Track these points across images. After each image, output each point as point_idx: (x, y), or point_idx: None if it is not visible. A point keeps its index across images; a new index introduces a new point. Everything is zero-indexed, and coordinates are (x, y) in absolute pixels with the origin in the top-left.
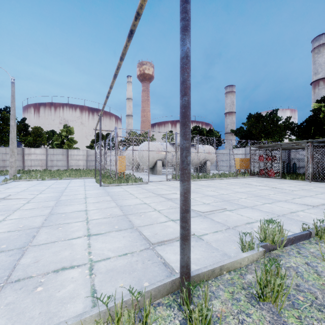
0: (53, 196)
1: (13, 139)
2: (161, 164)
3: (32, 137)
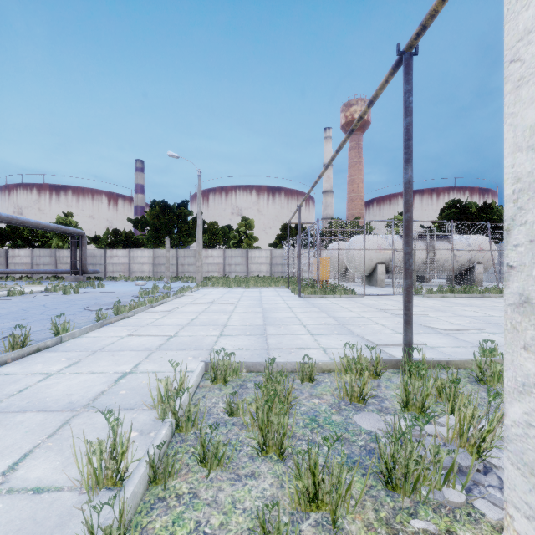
0: (254, 304)
1: (200, 240)
2: (383, 270)
3: (208, 235)
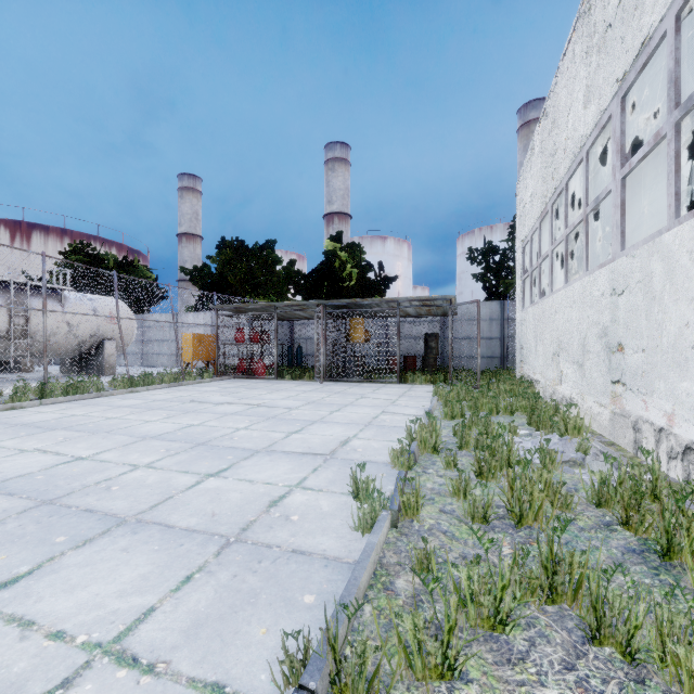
0: None
1: None
2: None
3: None
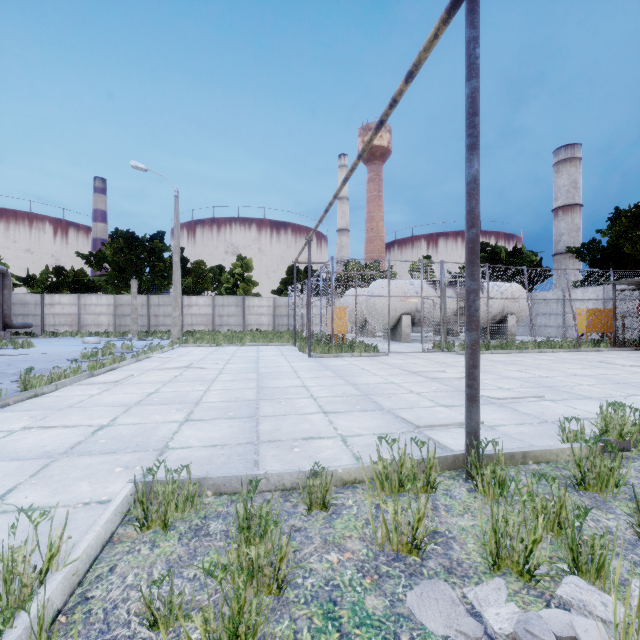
0: (247, 368)
1: (177, 283)
2: (409, 322)
3: (192, 278)
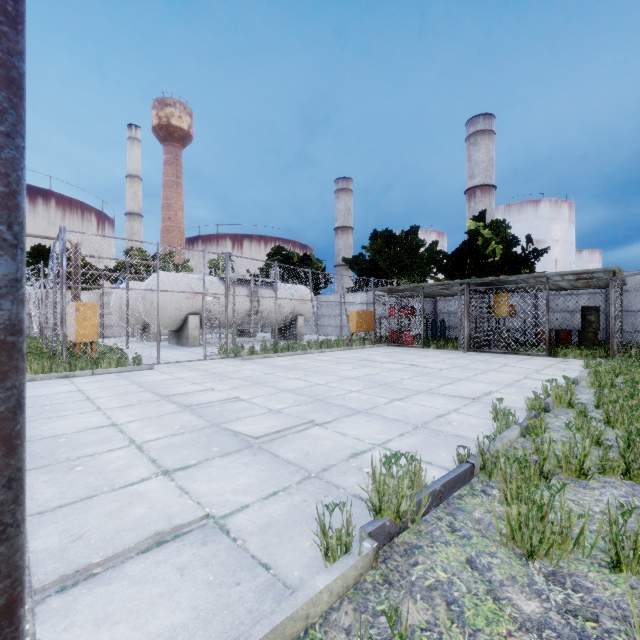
0: None
1: None
2: (198, 323)
3: None
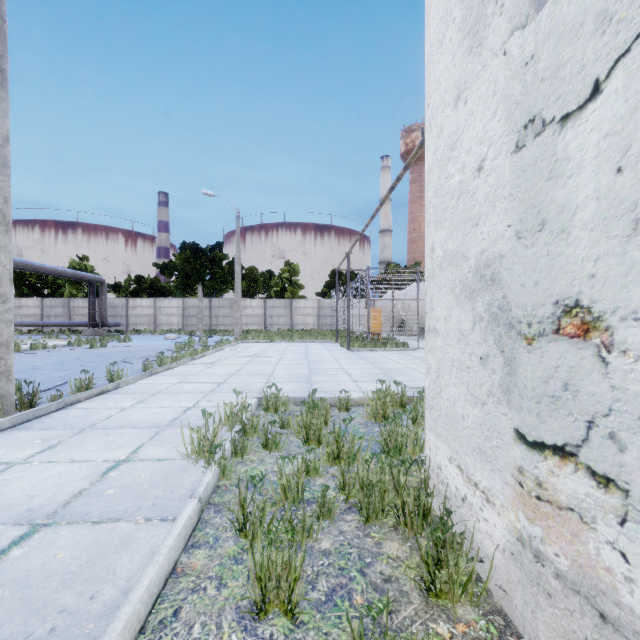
0: (299, 357)
1: (238, 289)
2: None
3: (246, 282)
